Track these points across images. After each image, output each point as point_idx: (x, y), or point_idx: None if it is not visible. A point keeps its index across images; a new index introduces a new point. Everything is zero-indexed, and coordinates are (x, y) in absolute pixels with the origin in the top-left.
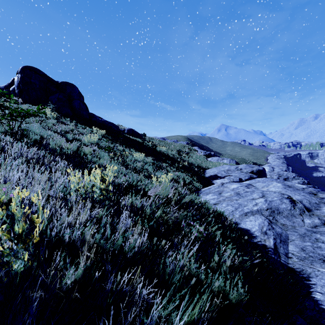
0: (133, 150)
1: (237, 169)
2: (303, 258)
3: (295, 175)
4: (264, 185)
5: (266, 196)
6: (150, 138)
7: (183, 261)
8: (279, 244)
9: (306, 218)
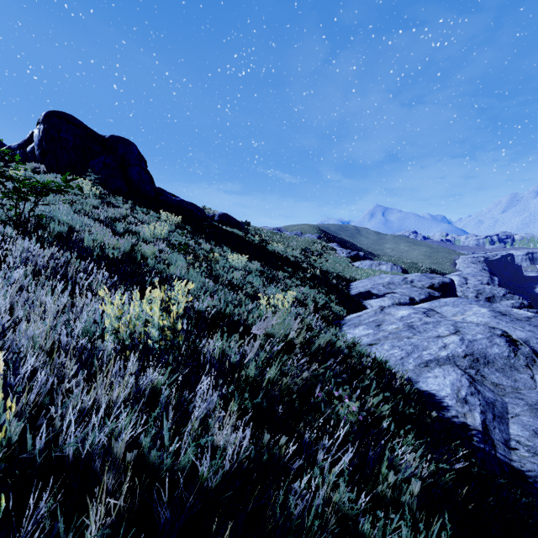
0: (227, 249)
1: (405, 281)
2: None
3: (505, 291)
4: (457, 310)
5: (463, 331)
6: (257, 229)
7: (323, 490)
8: (491, 422)
9: None
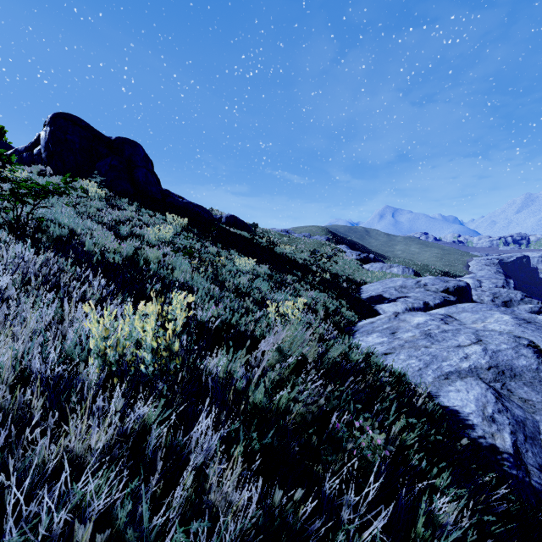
0: (235, 252)
1: (418, 285)
2: None
3: (521, 295)
4: (477, 317)
5: (485, 340)
6: (265, 231)
7: None
8: (522, 443)
9: None
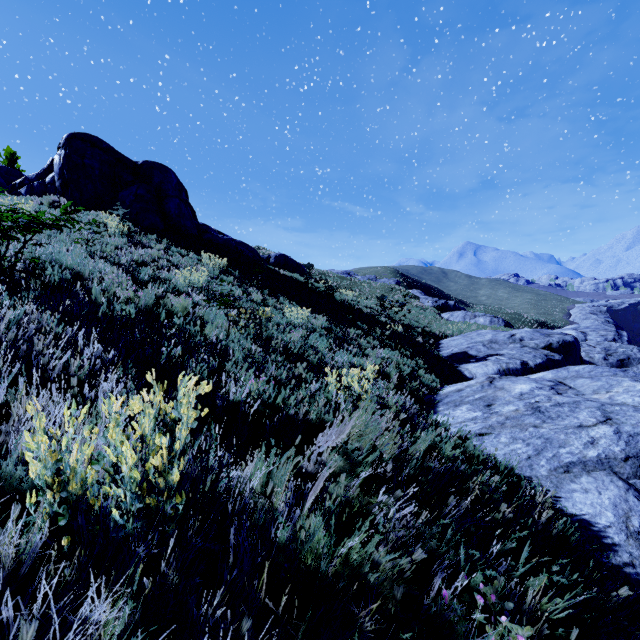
0: (285, 299)
1: (513, 339)
2: None
3: (638, 350)
4: (599, 385)
5: (616, 419)
6: (321, 273)
7: None
8: None
9: None
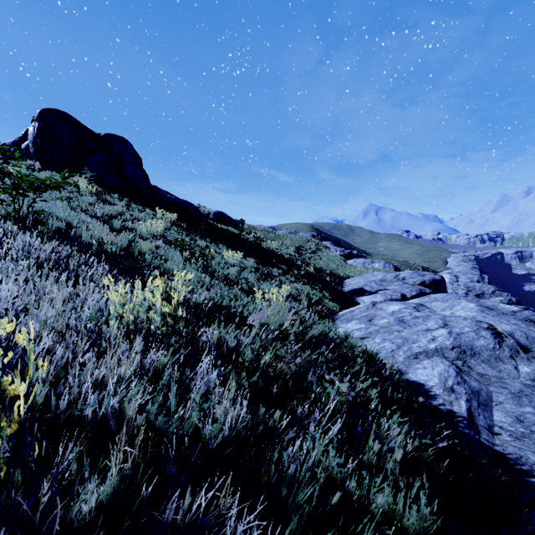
0: (223, 246)
1: (397, 278)
2: (520, 435)
3: (494, 289)
4: (446, 305)
5: (451, 325)
6: (251, 227)
7: (314, 454)
8: (476, 409)
9: (523, 364)
